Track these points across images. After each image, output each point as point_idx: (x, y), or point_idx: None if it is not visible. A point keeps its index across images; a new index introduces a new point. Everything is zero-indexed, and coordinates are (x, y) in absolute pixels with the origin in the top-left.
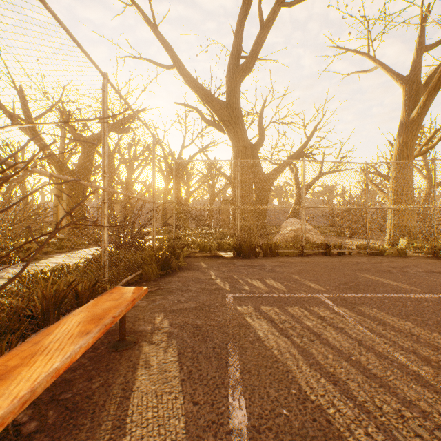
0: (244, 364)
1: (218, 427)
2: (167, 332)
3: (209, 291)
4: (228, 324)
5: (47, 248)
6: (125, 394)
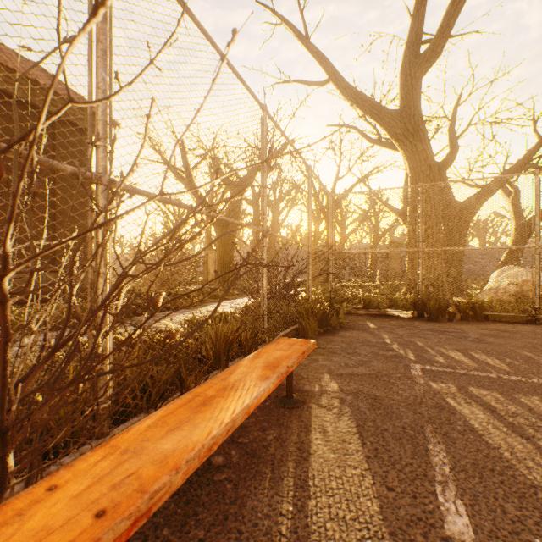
0: (455, 459)
1: (427, 527)
2: (337, 397)
3: (385, 357)
4: (419, 402)
5: (202, 297)
6: (302, 454)
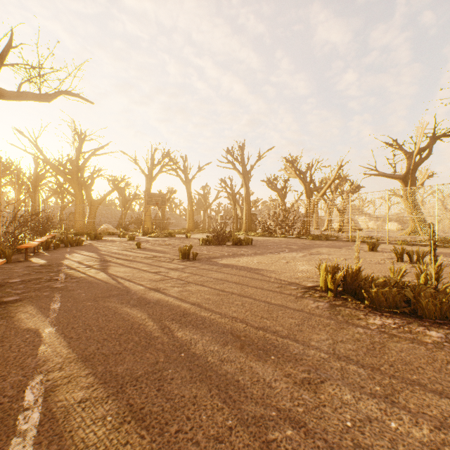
0: None
1: None
2: None
3: None
4: None
5: None
6: None
